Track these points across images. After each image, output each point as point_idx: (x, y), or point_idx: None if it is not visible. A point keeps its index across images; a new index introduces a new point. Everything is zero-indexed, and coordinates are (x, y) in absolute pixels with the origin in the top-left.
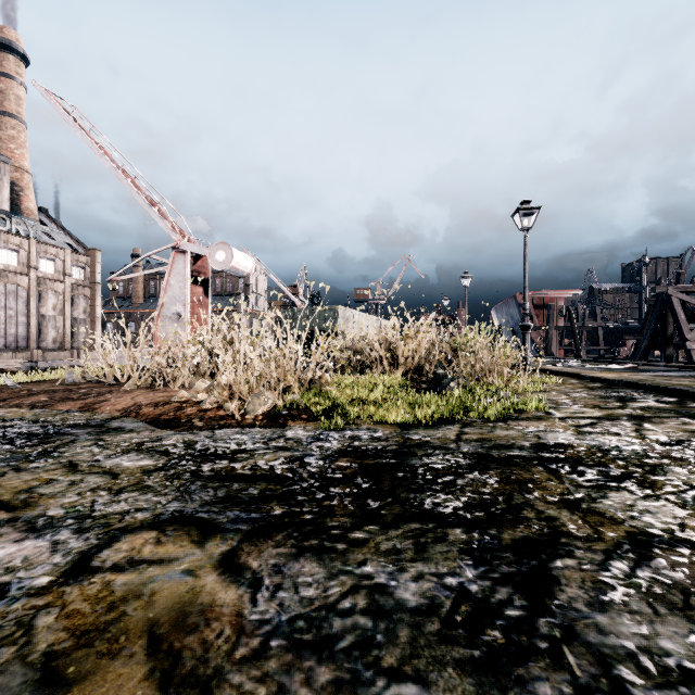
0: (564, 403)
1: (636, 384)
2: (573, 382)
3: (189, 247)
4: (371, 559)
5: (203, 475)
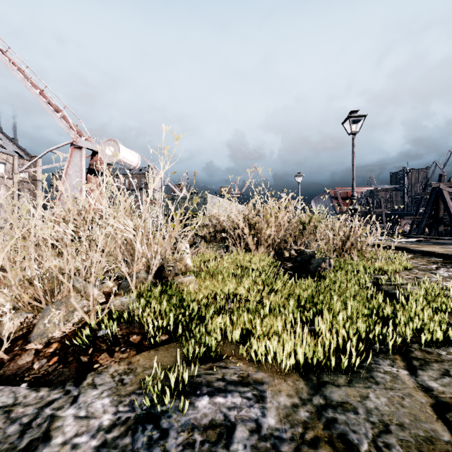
0: None
1: None
2: (411, 256)
3: (84, 143)
4: None
5: None
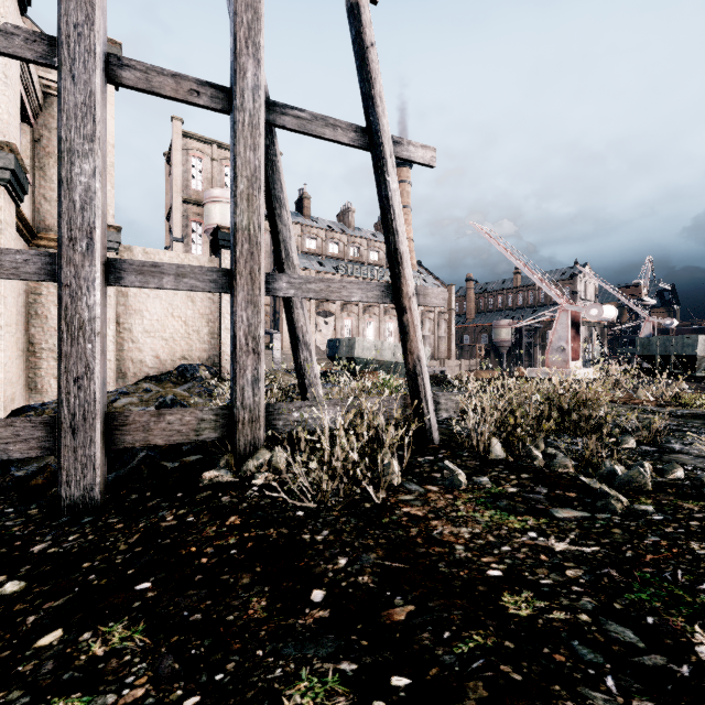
0: None
1: None
2: None
3: (570, 307)
4: (691, 420)
5: (646, 411)
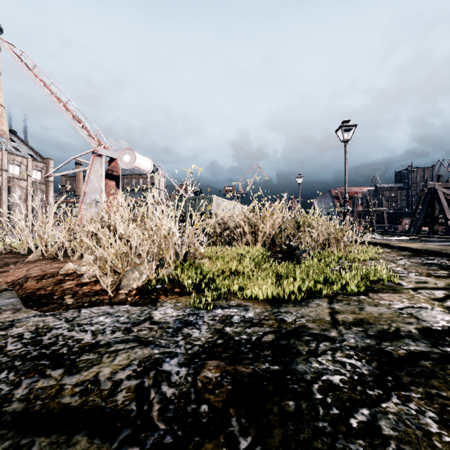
0: (399, 271)
1: (441, 253)
2: (388, 251)
3: (104, 151)
4: None
5: (4, 411)
